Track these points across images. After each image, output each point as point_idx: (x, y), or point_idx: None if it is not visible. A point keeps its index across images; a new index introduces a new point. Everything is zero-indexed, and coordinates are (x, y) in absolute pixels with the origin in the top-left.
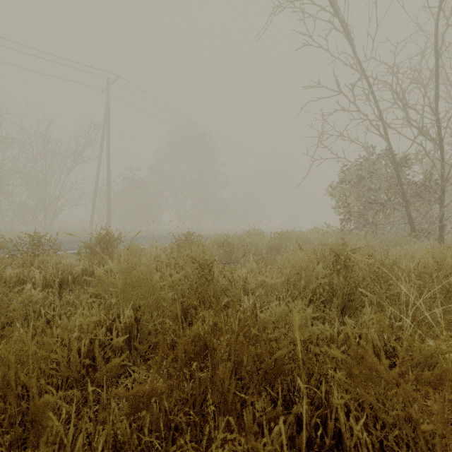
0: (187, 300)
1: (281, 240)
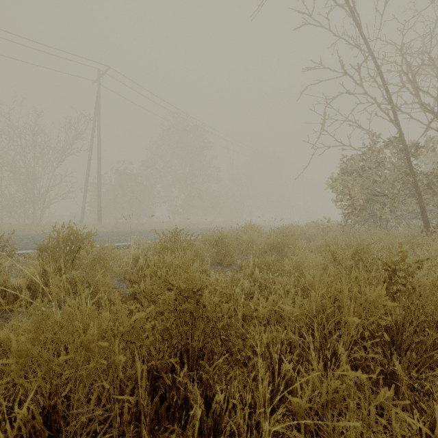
0: (155, 364)
1: (283, 237)
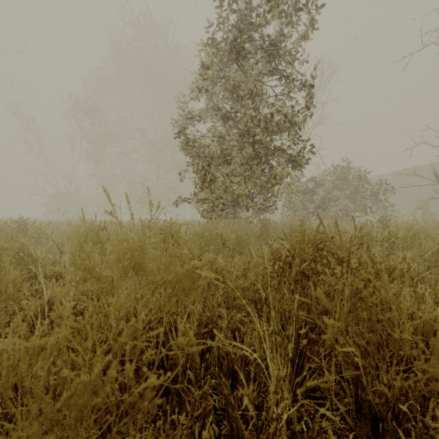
0: None
1: None
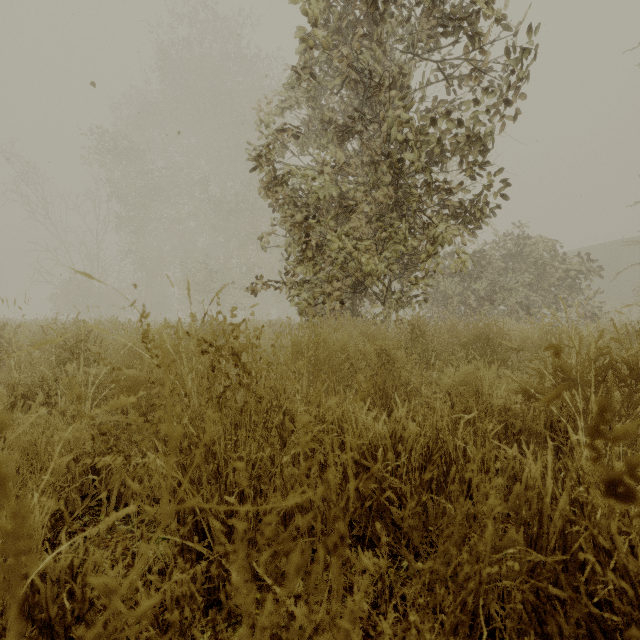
0: None
1: None
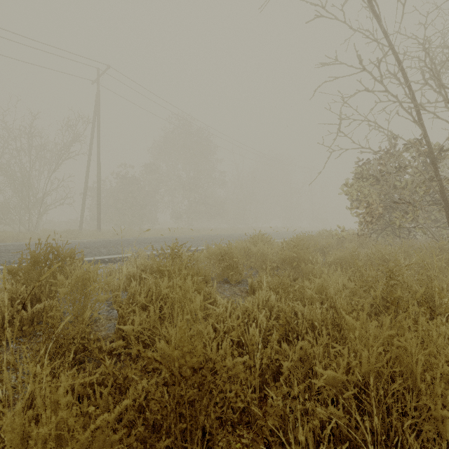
0: None
1: (298, 251)
